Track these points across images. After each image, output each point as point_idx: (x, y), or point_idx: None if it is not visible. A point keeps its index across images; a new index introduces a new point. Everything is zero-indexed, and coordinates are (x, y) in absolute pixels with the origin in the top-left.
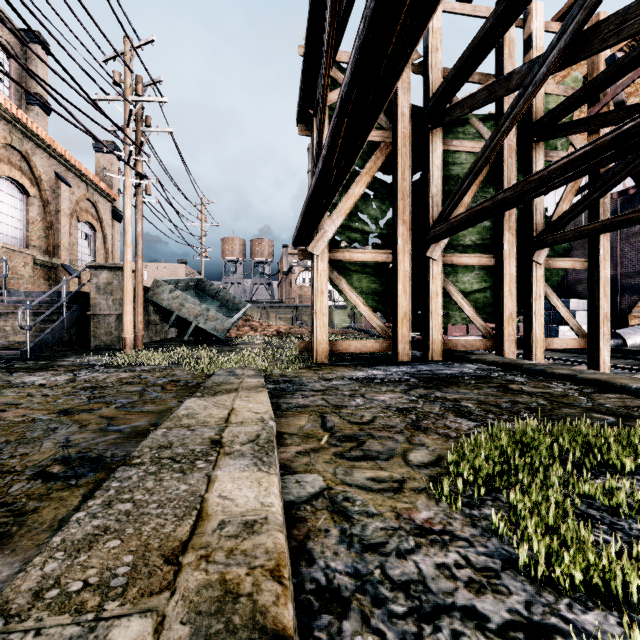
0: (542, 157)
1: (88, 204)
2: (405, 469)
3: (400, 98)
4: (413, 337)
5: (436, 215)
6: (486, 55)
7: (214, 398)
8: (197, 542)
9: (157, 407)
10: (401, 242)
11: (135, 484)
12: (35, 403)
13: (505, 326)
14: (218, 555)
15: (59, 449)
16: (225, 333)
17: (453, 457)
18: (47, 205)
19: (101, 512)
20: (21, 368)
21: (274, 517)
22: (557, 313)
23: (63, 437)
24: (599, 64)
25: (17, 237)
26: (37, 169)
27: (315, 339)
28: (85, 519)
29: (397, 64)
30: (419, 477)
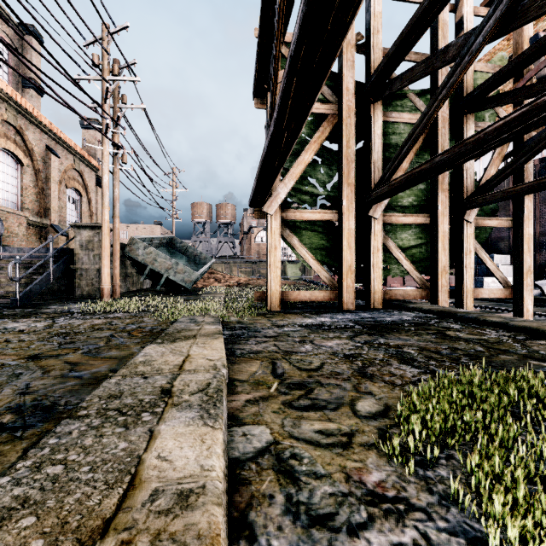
0: (472, 127)
1: (75, 173)
2: (353, 420)
3: (345, 74)
4: (356, 287)
5: (377, 179)
6: (424, 32)
7: (172, 344)
8: (121, 520)
9: (120, 353)
10: (346, 203)
11: (73, 441)
12: (9, 348)
13: (439, 278)
14: (142, 540)
15: (16, 396)
16: (192, 284)
17: (402, 409)
18: (39, 173)
19: (27, 477)
20: (8, 315)
21: (213, 485)
22: (482, 267)
23: (24, 383)
24: (523, 44)
25: (12, 201)
26: (30, 142)
27: (269, 289)
28: (7, 486)
29: (345, 16)
30: (368, 430)
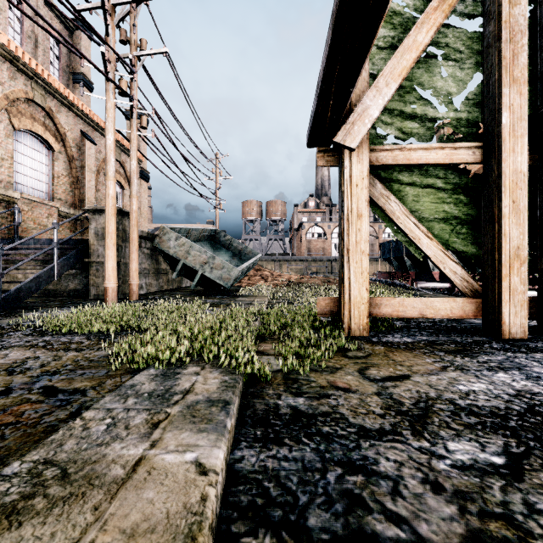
0: None
1: (116, 163)
2: None
3: None
4: (434, 288)
5: None
6: None
7: None
8: None
9: None
10: (508, 119)
11: None
12: None
13: None
14: None
15: None
16: (231, 282)
17: None
18: (72, 161)
19: None
20: None
21: None
22: None
23: None
24: None
25: (42, 190)
26: (62, 126)
27: (347, 295)
28: None
29: None
30: None
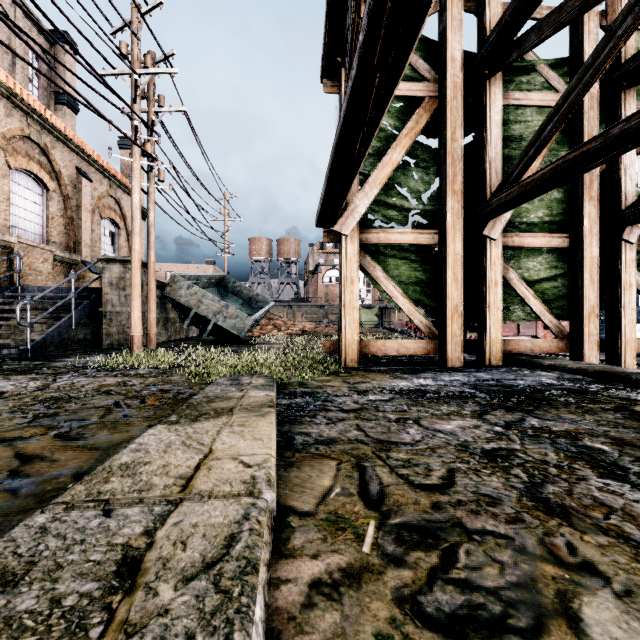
0: (633, 108)
1: (111, 201)
2: None
3: (449, 39)
4: None
5: (495, 184)
6: None
7: (191, 426)
8: None
9: (112, 436)
10: (451, 218)
11: None
12: None
13: (585, 323)
14: None
15: None
16: (245, 332)
17: None
18: (67, 200)
19: None
20: (6, 370)
21: None
22: None
23: None
24: None
25: (36, 233)
26: (57, 163)
27: (343, 338)
28: None
29: None
30: None
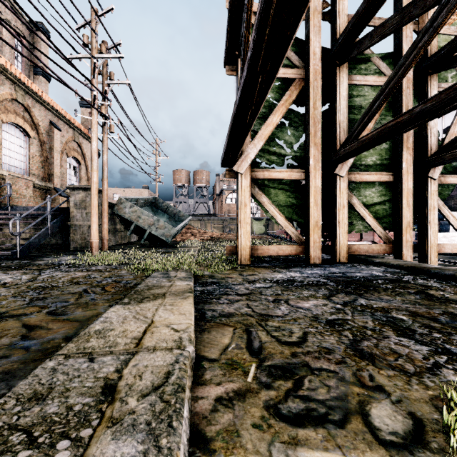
0: (436, 87)
1: (75, 144)
2: (378, 453)
3: (312, 39)
4: None
5: (343, 139)
6: None
7: (138, 306)
8: None
9: (85, 313)
10: (313, 162)
11: None
12: None
13: (403, 233)
14: None
15: None
16: (171, 238)
17: None
18: (43, 144)
19: None
20: (4, 266)
21: None
22: None
23: None
24: None
25: (21, 167)
26: (36, 118)
27: (239, 244)
28: None
29: None
30: None
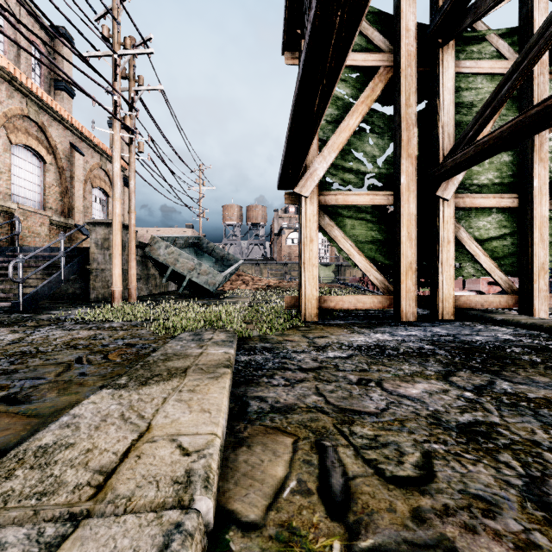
0: None
1: (101, 172)
2: None
3: (404, 10)
4: None
5: (447, 147)
6: None
7: (137, 392)
8: None
9: (58, 399)
10: (405, 180)
11: None
12: None
13: (535, 279)
14: None
15: None
16: (216, 287)
17: None
18: (62, 172)
19: None
20: None
21: None
22: None
23: None
24: None
25: (35, 200)
26: (53, 139)
27: (303, 294)
28: None
29: None
30: None
